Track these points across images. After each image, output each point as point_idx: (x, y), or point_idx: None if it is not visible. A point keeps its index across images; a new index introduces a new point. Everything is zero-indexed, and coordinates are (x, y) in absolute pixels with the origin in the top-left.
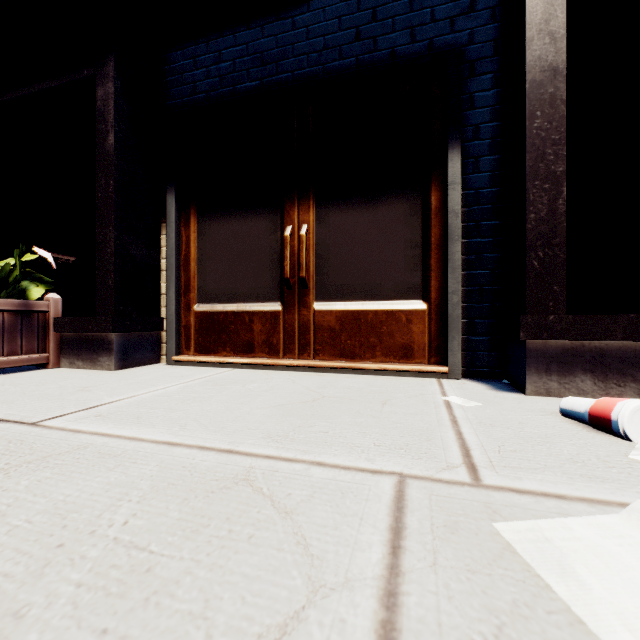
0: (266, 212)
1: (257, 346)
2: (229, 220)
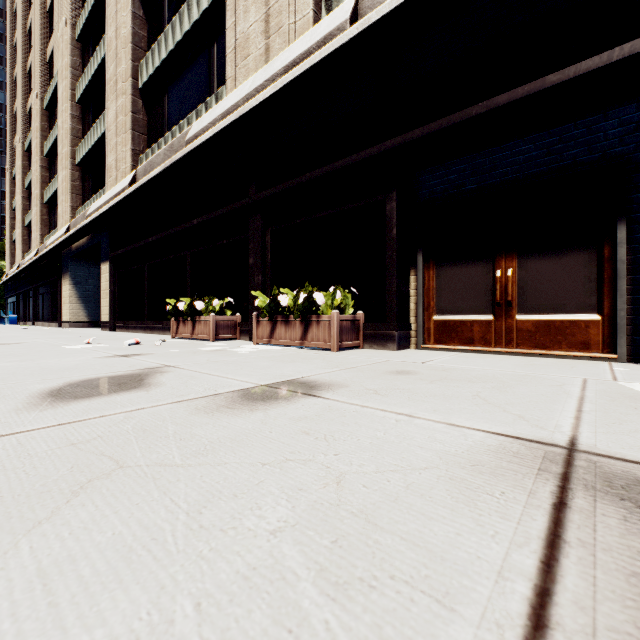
0: (482, 262)
1: (476, 340)
2: (456, 267)
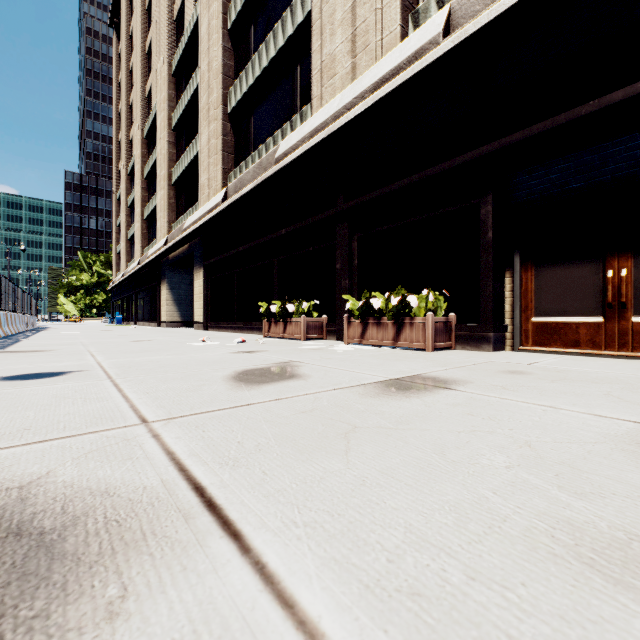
0: (590, 262)
1: (582, 343)
2: (559, 268)
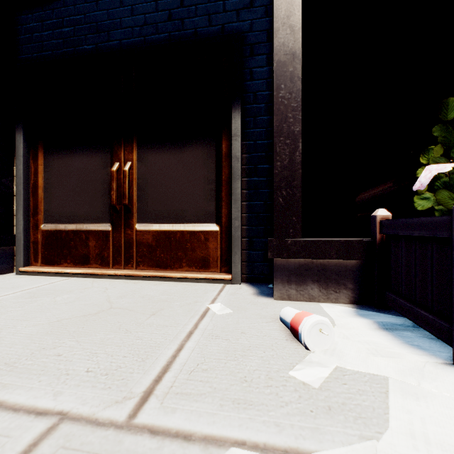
0: (99, 151)
1: (92, 258)
2: (70, 156)
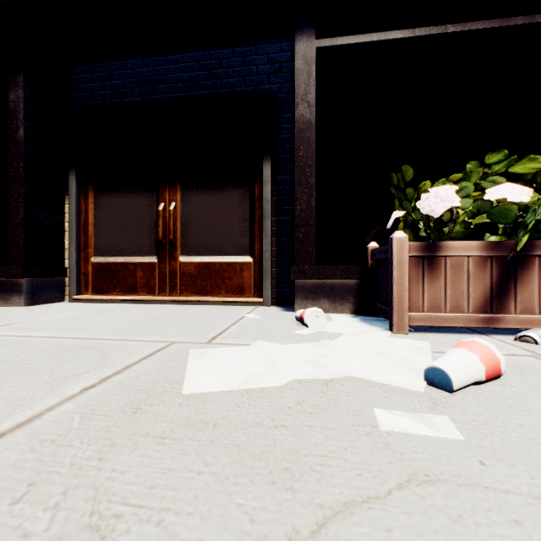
0: (146, 192)
1: (139, 287)
2: (119, 196)
